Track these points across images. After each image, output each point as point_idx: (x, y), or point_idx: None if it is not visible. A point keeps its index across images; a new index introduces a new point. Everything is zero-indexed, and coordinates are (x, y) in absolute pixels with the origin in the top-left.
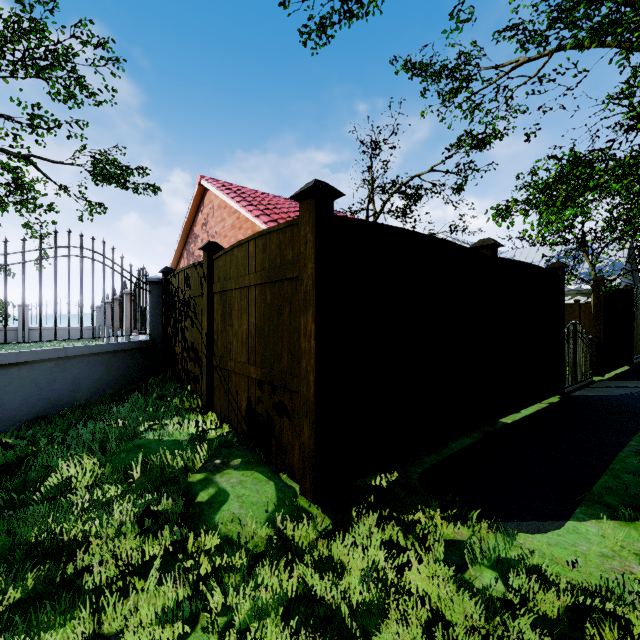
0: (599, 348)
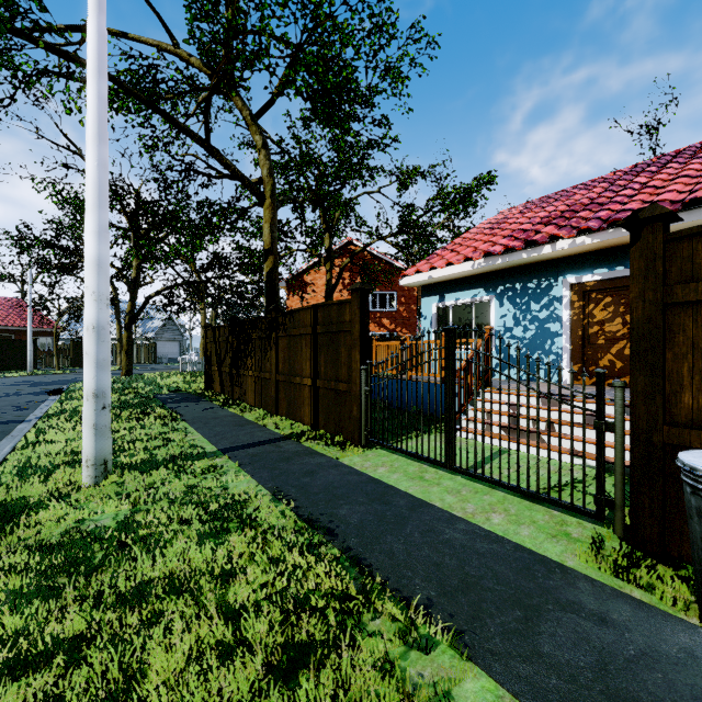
0: (72, 359)
